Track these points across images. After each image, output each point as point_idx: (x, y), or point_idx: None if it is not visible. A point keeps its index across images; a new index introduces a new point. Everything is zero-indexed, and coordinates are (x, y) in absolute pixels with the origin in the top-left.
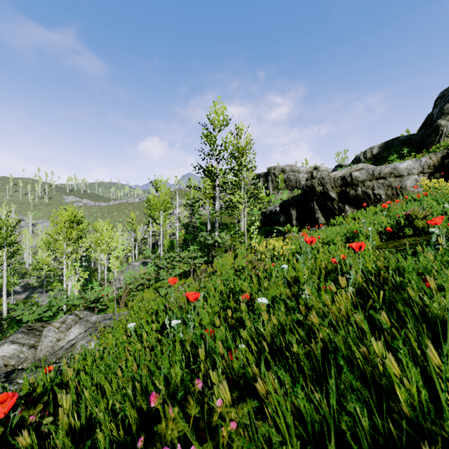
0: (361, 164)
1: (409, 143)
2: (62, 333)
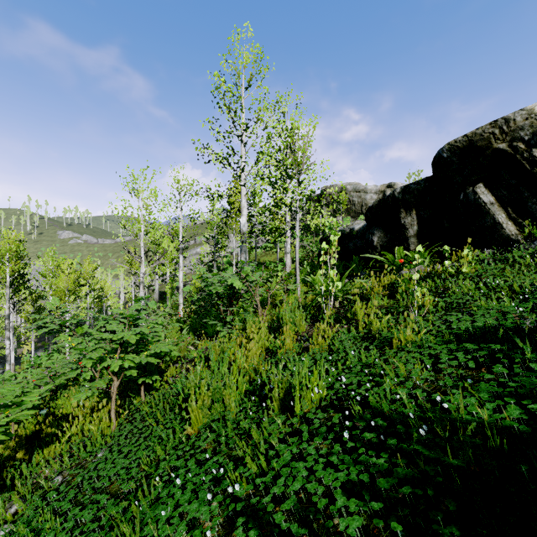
0: None
1: None
2: None
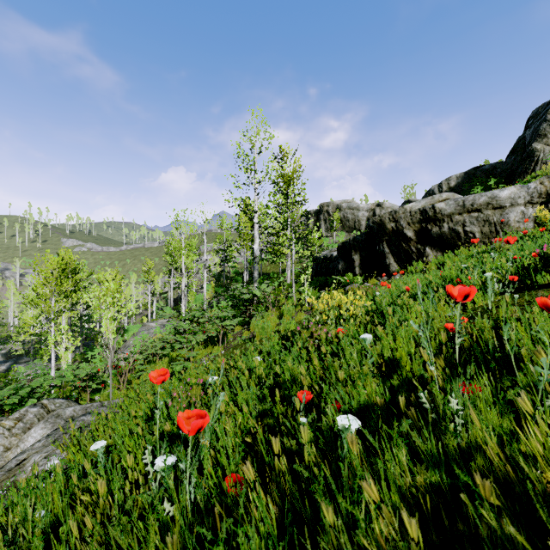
0: (446, 193)
1: (494, 173)
2: (16, 437)
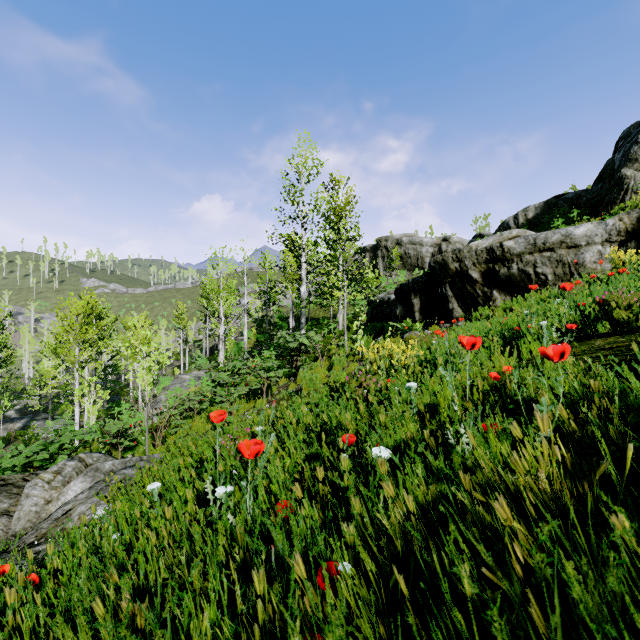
0: (516, 230)
1: (579, 203)
2: (56, 490)
